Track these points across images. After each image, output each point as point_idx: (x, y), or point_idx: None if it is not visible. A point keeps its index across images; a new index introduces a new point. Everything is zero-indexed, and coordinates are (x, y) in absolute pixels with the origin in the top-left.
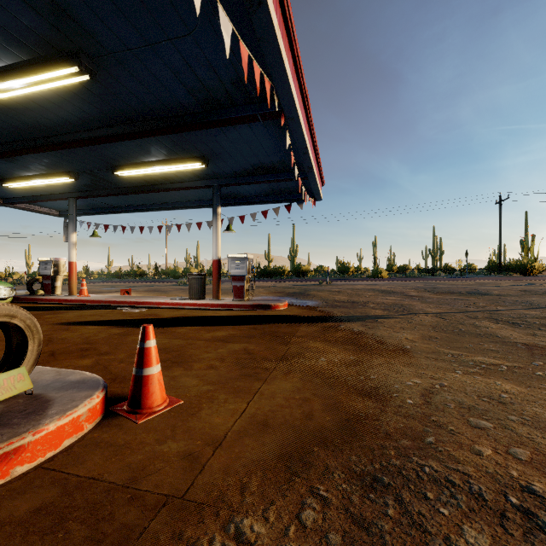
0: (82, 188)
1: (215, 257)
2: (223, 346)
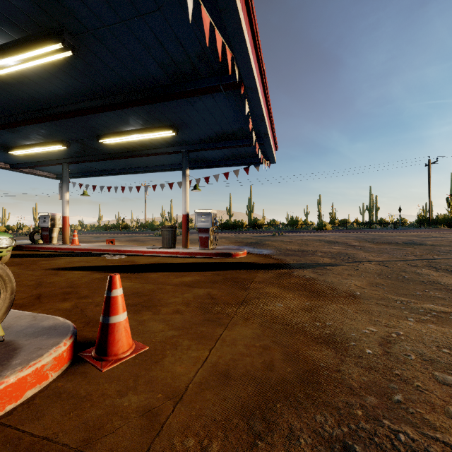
0: (73, 154)
1: (184, 212)
2: (189, 291)
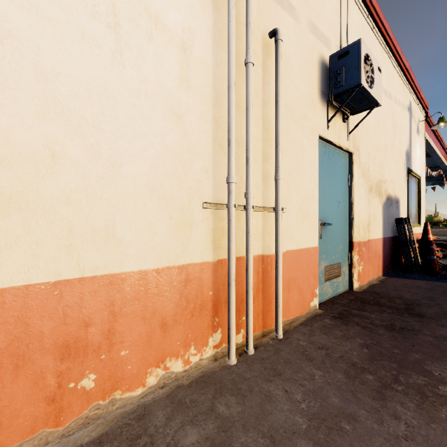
0: None
1: None
2: None
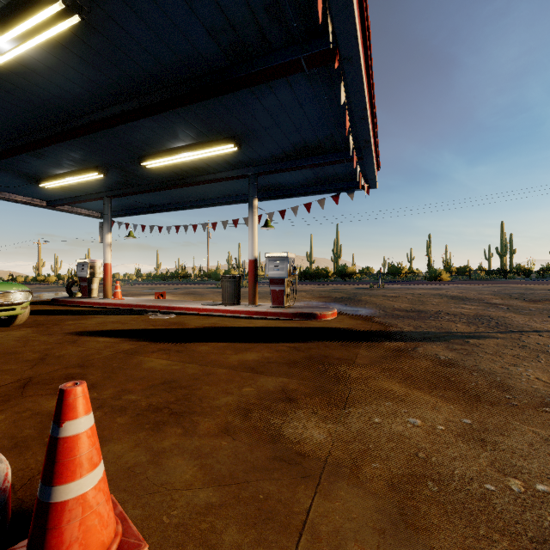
0: (115, 185)
1: (251, 256)
2: (251, 380)
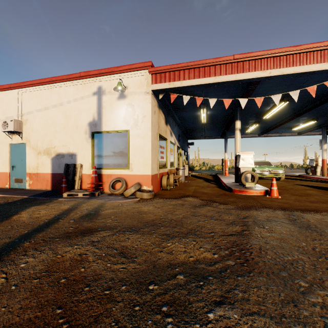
0: (326, 121)
1: None
2: None
